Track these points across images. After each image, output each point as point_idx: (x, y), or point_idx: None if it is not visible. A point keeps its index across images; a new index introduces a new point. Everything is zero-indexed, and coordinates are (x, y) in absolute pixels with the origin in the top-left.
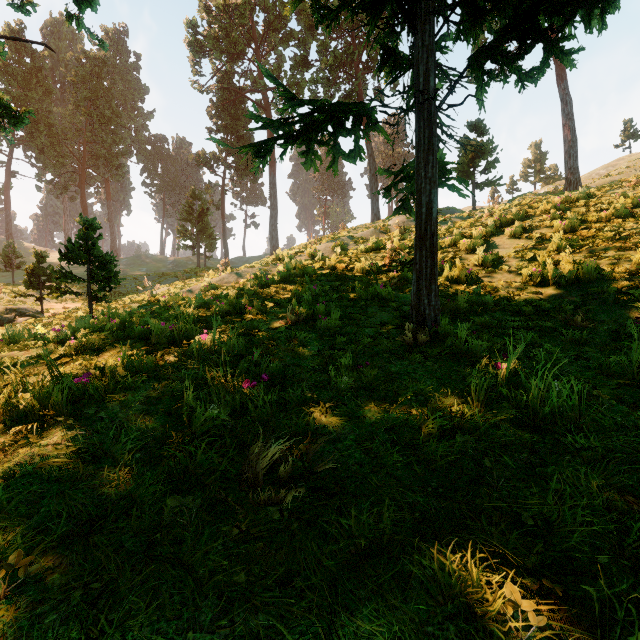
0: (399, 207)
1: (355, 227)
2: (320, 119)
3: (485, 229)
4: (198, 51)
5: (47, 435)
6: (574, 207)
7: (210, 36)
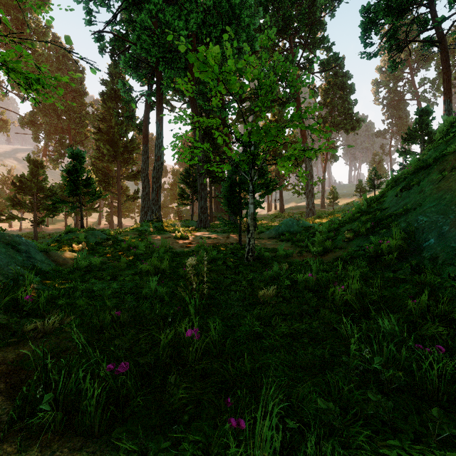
0: None
1: None
2: None
3: None
4: (377, 90)
5: None
6: None
7: (383, 80)
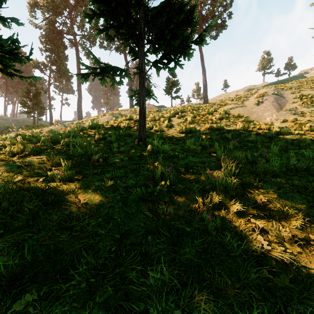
0: (136, 103)
1: (122, 110)
2: (107, 69)
3: (170, 114)
4: (34, 4)
5: (29, 157)
6: (199, 110)
7: None
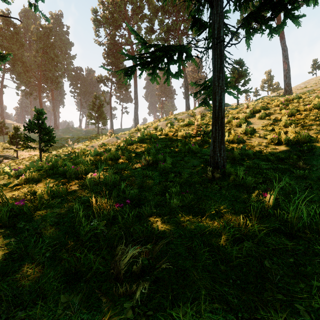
0: (202, 103)
1: (177, 113)
2: (160, 55)
3: (245, 114)
4: (98, 24)
5: None
6: (291, 103)
7: (104, 17)
